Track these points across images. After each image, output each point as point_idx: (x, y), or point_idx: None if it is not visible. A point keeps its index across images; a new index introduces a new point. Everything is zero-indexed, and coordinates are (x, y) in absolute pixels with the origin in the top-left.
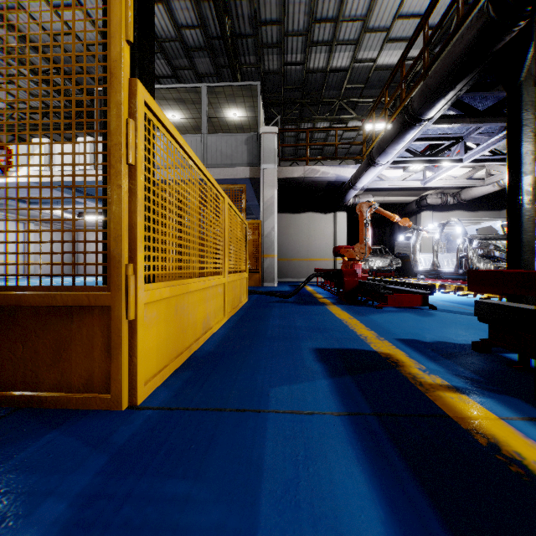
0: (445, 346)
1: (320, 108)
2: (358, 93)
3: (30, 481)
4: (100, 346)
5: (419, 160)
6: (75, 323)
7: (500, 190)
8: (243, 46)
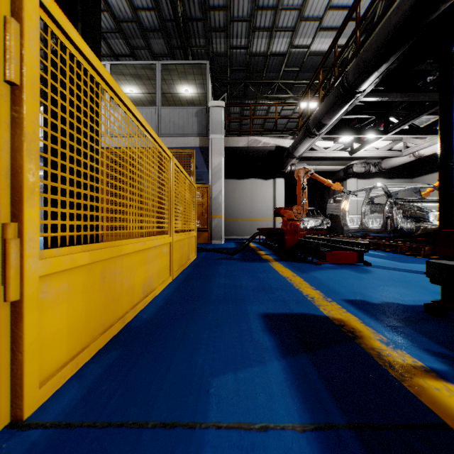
0: (396, 308)
1: (261, 88)
2: (294, 76)
3: None
4: None
5: (348, 132)
6: None
7: (413, 161)
8: (193, 29)
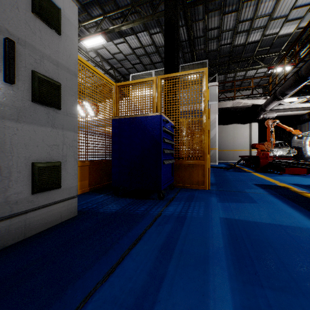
0: None
1: (240, 63)
2: (266, 52)
3: (204, 195)
4: (200, 174)
5: (307, 93)
6: (194, 168)
7: None
8: (198, 42)
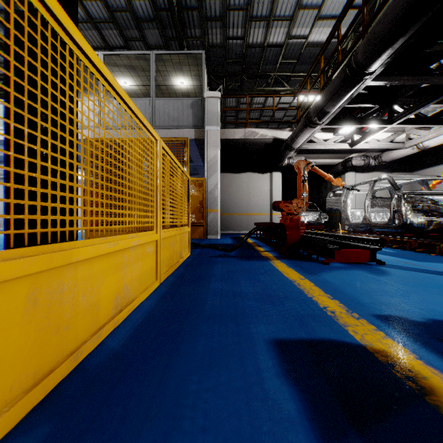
0: None
1: (258, 81)
2: (291, 68)
3: None
4: None
5: (351, 122)
6: None
7: (413, 154)
8: (189, 19)
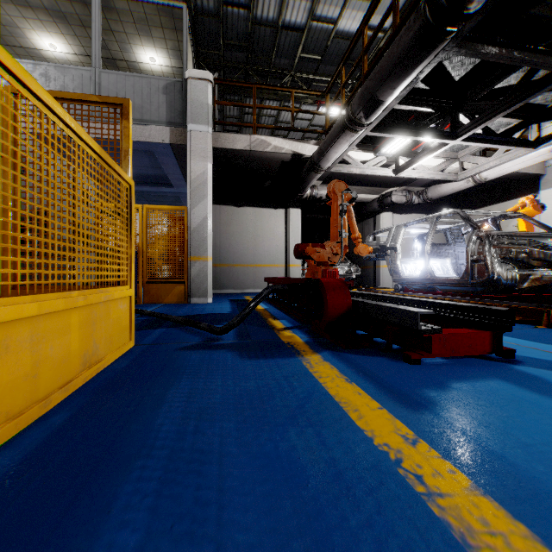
0: None
1: (268, 82)
2: (314, 68)
3: None
4: None
5: (404, 130)
6: None
7: (458, 193)
8: None
